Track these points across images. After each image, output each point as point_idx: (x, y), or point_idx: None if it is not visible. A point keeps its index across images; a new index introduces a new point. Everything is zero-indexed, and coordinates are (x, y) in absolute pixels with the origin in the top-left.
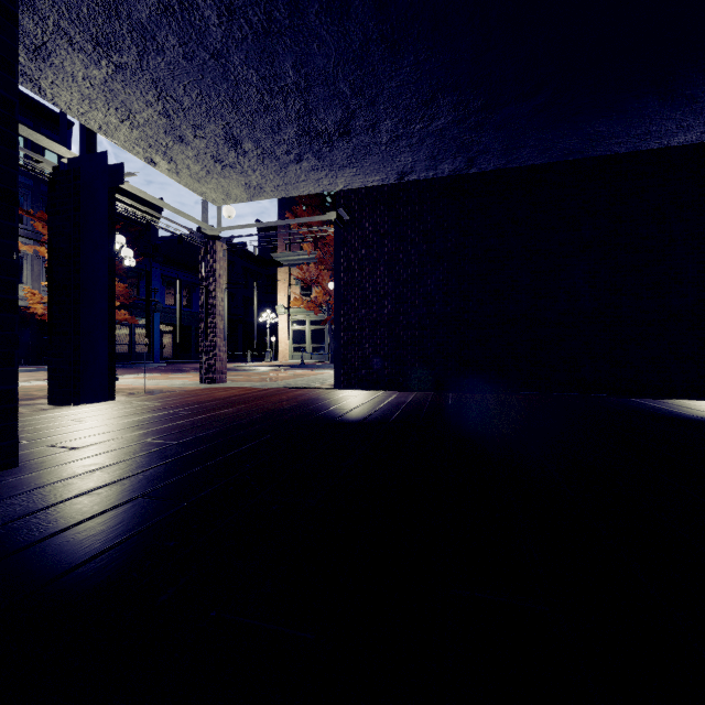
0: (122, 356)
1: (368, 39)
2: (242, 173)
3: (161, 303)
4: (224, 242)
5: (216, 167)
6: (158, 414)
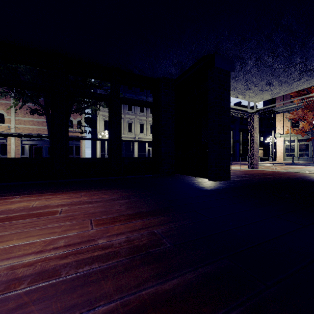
0: None
1: None
2: (270, 91)
3: None
4: (256, 114)
5: (259, 92)
6: (246, 175)
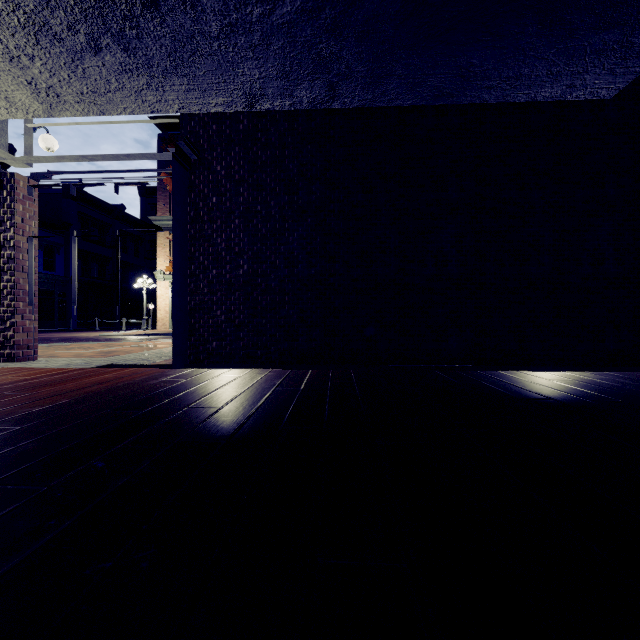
0: None
1: None
2: (13, 60)
3: None
4: (35, 179)
5: None
6: None
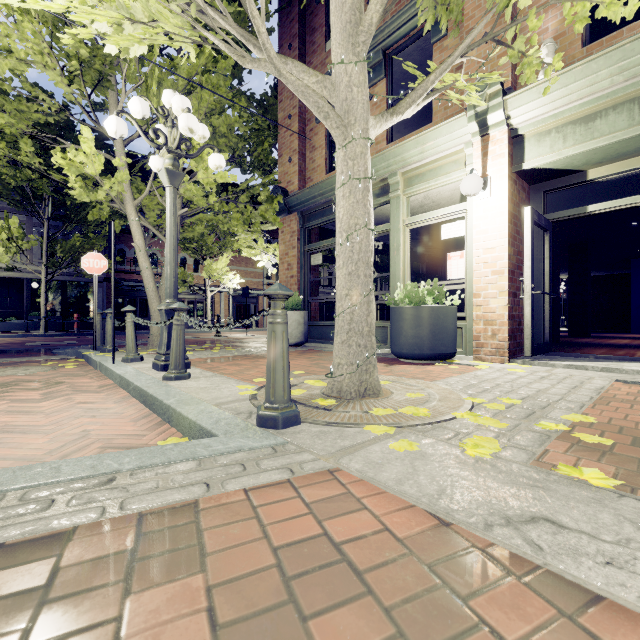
0: None
1: None
2: None
3: None
4: None
5: None
6: None
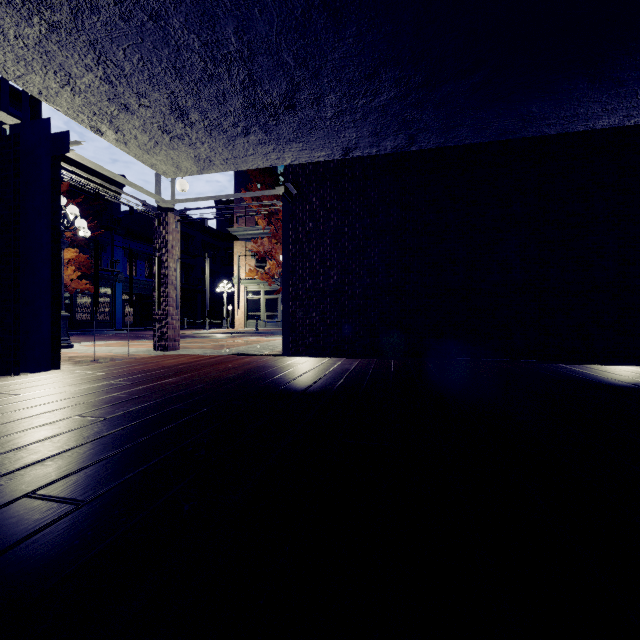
0: (84, 323)
1: (310, 5)
2: (191, 145)
3: (122, 273)
4: (177, 215)
5: (164, 139)
6: (96, 385)
